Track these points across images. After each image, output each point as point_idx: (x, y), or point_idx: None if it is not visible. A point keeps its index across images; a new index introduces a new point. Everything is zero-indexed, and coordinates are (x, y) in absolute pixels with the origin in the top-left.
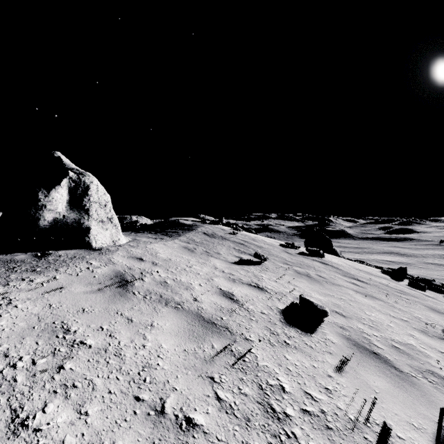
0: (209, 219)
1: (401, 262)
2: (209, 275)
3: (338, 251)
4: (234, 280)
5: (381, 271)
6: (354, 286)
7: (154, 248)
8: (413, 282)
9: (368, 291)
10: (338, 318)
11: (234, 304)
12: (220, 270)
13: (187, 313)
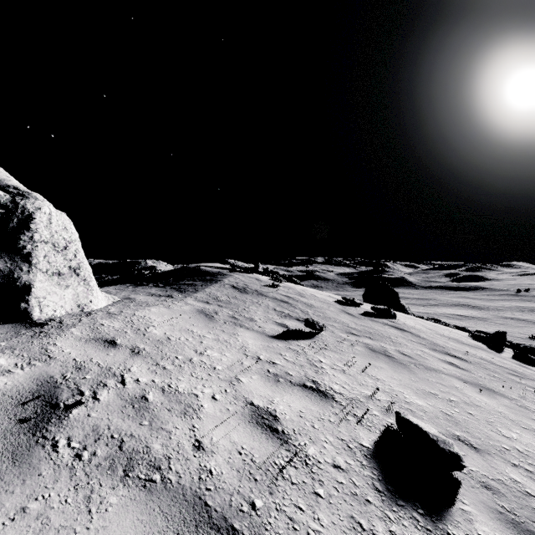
0: (241, 266)
1: (474, 317)
2: (232, 371)
3: (407, 306)
4: (276, 378)
5: (470, 336)
6: (455, 370)
7: (147, 317)
8: (520, 353)
9: (475, 376)
10: (469, 456)
11: (279, 446)
12: (254, 355)
13: (171, 502)
